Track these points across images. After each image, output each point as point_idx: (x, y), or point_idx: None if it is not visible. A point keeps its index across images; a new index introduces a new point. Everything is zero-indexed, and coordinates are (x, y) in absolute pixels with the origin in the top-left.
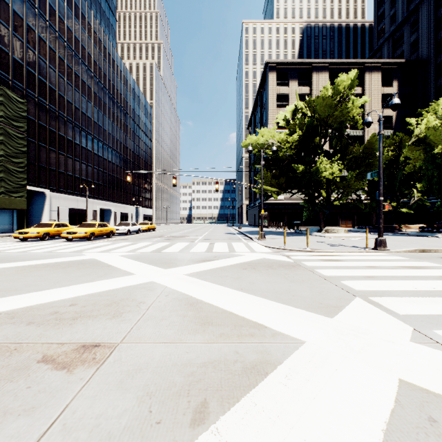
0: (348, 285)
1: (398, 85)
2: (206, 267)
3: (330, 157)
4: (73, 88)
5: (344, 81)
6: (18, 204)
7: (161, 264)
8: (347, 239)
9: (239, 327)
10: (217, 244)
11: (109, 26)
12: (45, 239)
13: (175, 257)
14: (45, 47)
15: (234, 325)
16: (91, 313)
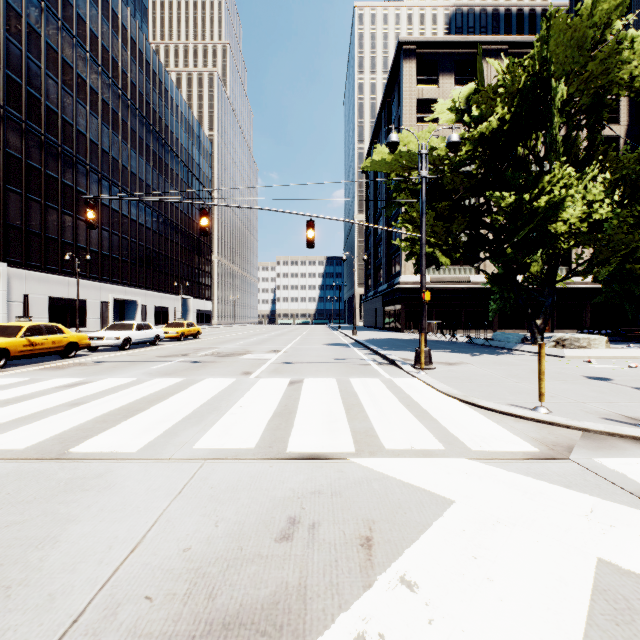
0: None
1: None
2: None
3: None
4: (59, 86)
5: None
6: None
7: None
8: None
9: None
10: (311, 385)
11: None
12: None
13: (51, 535)
14: None
15: None
16: None
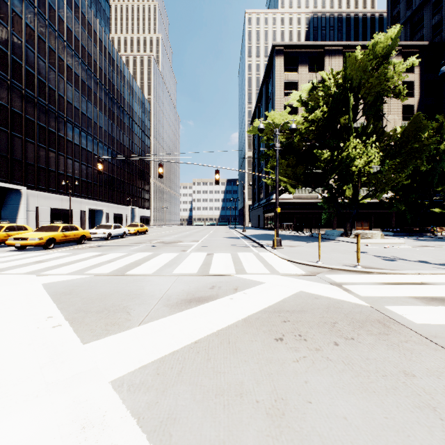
0: None
1: (420, 71)
2: (187, 332)
3: (361, 141)
4: (56, 74)
5: (380, 44)
6: None
7: (96, 317)
8: (392, 247)
9: None
10: (218, 255)
11: (101, 11)
12: None
13: (141, 288)
14: (21, 23)
15: None
16: None
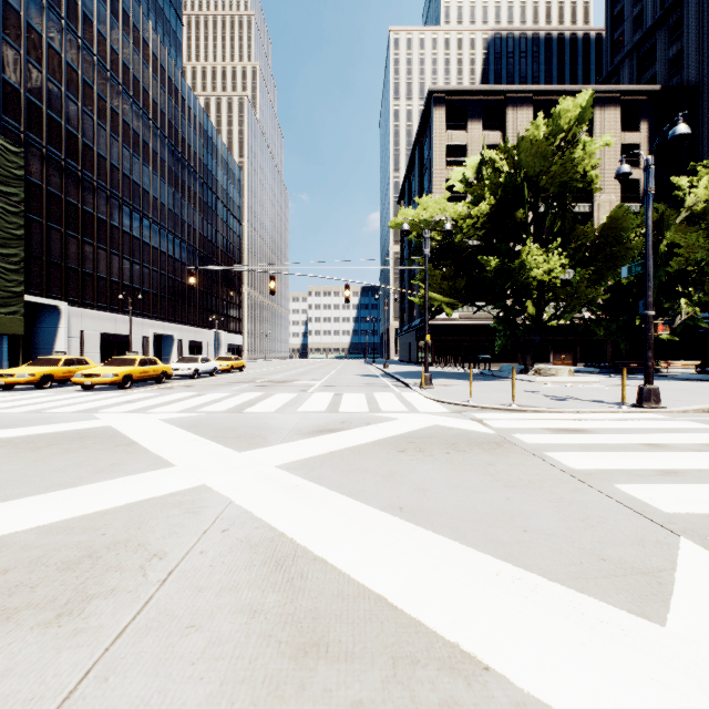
0: (638, 498)
1: (649, 130)
2: (323, 447)
3: (543, 243)
4: (108, 134)
5: (569, 111)
6: (8, 325)
7: (236, 440)
8: (577, 386)
9: (406, 666)
10: (348, 395)
11: (170, 34)
12: (45, 387)
13: (267, 423)
14: (60, 62)
15: (391, 658)
16: (7, 598)
